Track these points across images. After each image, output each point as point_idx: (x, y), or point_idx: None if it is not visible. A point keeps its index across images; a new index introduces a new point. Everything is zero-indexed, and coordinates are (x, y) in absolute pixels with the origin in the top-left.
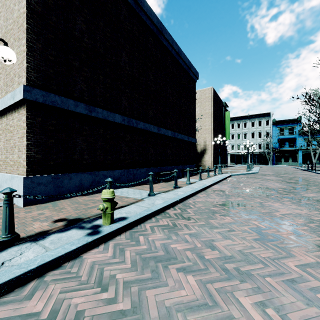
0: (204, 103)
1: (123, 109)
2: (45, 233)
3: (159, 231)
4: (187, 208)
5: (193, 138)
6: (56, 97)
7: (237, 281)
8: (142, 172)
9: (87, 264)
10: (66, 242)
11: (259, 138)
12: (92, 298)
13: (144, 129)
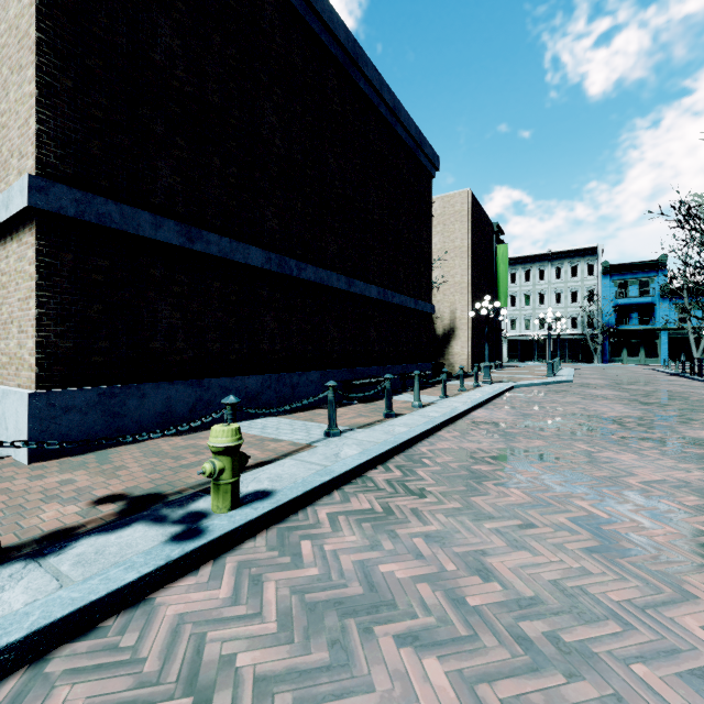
0: (451, 225)
1: (268, 235)
2: (68, 533)
3: (351, 528)
4: (417, 467)
5: (428, 304)
6: (109, 204)
7: (557, 675)
8: (312, 380)
9: (163, 623)
10: (116, 560)
11: (572, 303)
12: None
13: (317, 283)
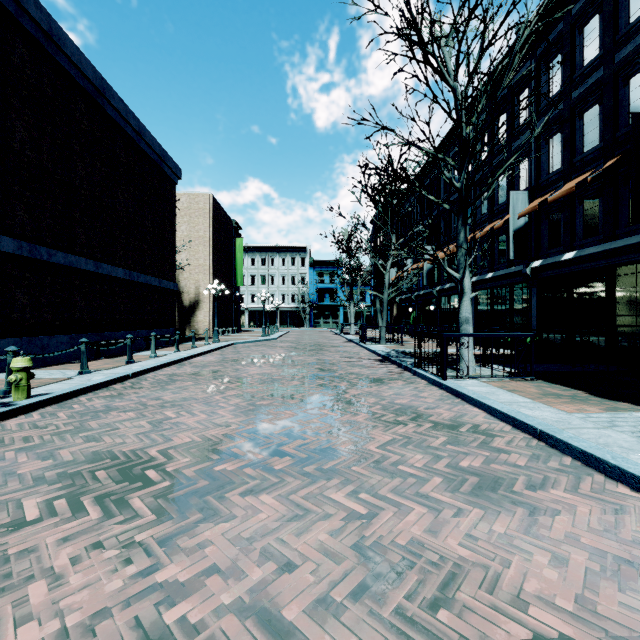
0: (196, 218)
1: (19, 227)
2: None
3: (100, 400)
4: (142, 381)
5: (171, 282)
6: None
7: (169, 408)
8: (62, 342)
9: (12, 425)
10: None
11: (292, 285)
12: (34, 432)
13: (66, 265)
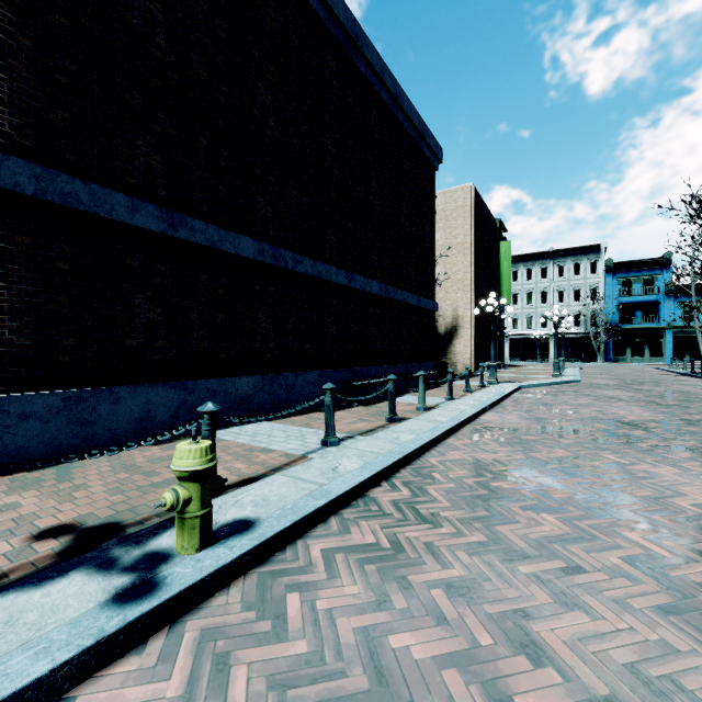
0: (453, 221)
1: (261, 224)
2: None
3: (351, 572)
4: (428, 484)
5: (430, 301)
6: (76, 183)
7: None
8: (309, 380)
9: None
10: (29, 636)
11: (575, 302)
12: None
13: (314, 277)
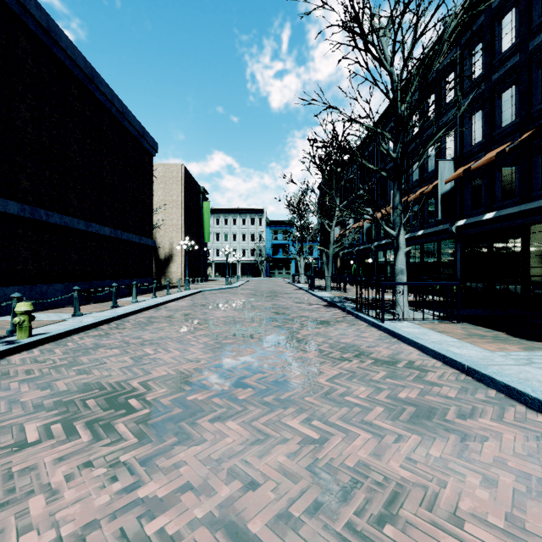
0: (170, 185)
1: (23, 193)
2: None
3: (90, 338)
4: (125, 323)
5: (149, 239)
6: None
7: (148, 346)
8: (58, 289)
9: (16, 360)
10: None
11: (251, 241)
12: (35, 366)
13: (62, 225)
